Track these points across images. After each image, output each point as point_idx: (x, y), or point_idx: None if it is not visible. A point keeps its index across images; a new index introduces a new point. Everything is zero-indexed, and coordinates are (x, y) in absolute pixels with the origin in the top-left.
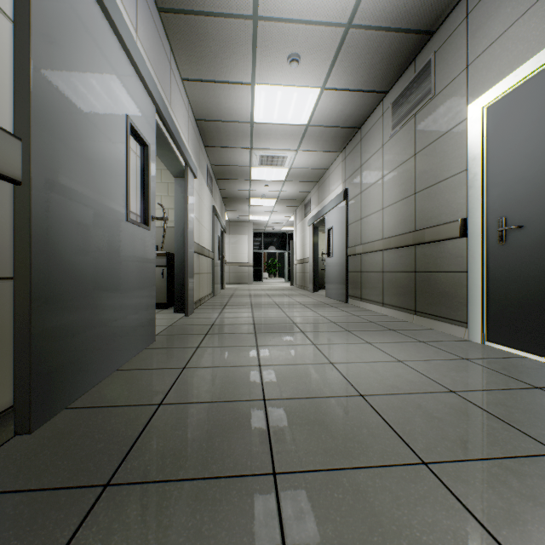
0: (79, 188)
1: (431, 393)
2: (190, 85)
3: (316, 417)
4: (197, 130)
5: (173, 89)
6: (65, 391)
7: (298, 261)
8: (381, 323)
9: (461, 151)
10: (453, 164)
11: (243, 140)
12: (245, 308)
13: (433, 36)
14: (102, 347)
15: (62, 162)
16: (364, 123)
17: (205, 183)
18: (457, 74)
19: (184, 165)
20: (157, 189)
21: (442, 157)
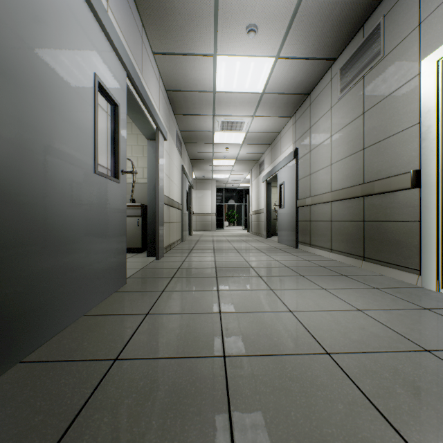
0: (37, 137)
1: (404, 353)
2: (160, 58)
3: (281, 384)
4: (168, 100)
5: (144, 61)
6: (18, 344)
7: (253, 211)
8: (332, 268)
9: (412, 105)
10: (404, 119)
11: (207, 107)
12: (208, 253)
13: (383, 0)
14: (66, 295)
15: (14, 107)
16: (313, 90)
17: (175, 146)
18: (409, 33)
19: (155, 128)
20: (134, 151)
21: (392, 113)
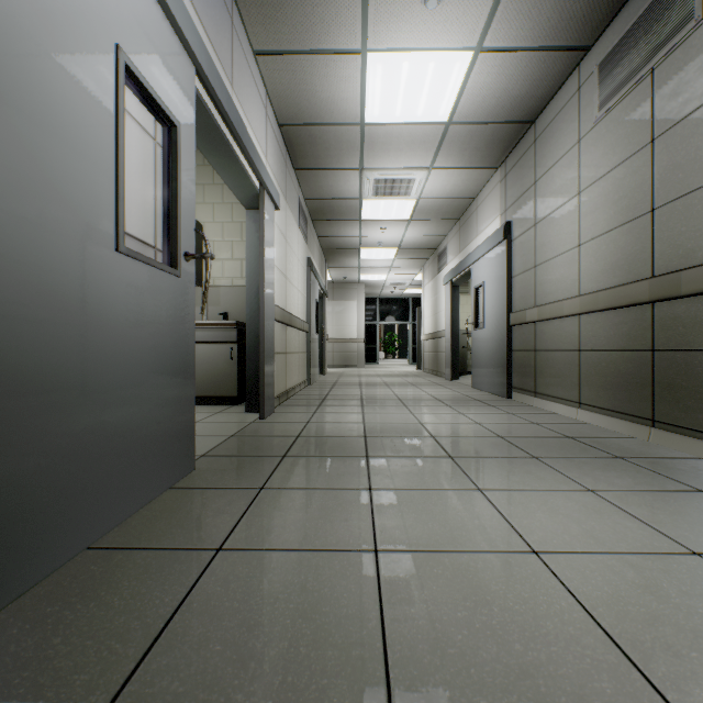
0: None
1: None
2: (267, 63)
3: None
4: (283, 143)
5: (237, 62)
6: None
7: (428, 335)
8: (589, 440)
9: None
10: None
11: (350, 155)
12: (352, 406)
13: None
14: (35, 514)
15: None
16: (540, 113)
17: (296, 223)
18: None
19: (258, 188)
20: (227, 232)
21: None
